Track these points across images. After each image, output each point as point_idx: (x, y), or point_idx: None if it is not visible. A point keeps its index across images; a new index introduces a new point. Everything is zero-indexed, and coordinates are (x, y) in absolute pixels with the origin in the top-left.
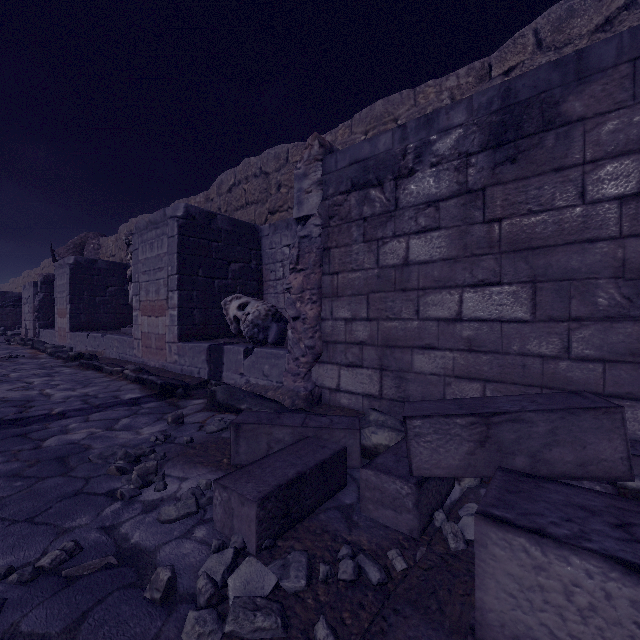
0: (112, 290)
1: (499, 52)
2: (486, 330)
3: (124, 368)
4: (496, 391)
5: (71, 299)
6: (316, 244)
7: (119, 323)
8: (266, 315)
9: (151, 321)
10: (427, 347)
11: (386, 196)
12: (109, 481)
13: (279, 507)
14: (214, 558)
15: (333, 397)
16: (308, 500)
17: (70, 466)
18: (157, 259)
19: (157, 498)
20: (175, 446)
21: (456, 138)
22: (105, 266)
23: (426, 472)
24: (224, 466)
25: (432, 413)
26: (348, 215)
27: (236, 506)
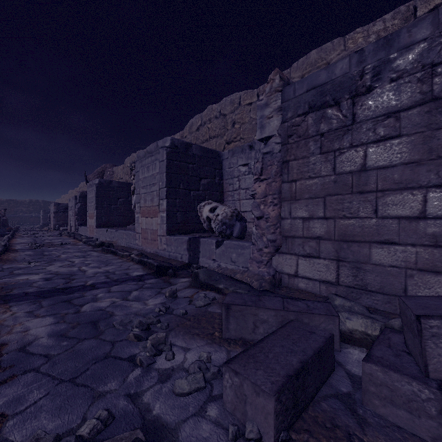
0: (121, 200)
1: None
2: None
3: (131, 253)
4: None
5: (97, 207)
6: (277, 158)
7: (125, 222)
8: (231, 216)
9: (148, 221)
10: (386, 242)
11: (343, 113)
12: (129, 346)
13: (290, 398)
14: None
15: (291, 281)
16: (310, 388)
17: (100, 330)
18: (152, 177)
19: (168, 367)
20: (174, 317)
21: (419, 52)
22: (117, 185)
23: None
24: (217, 339)
25: None
26: (305, 133)
27: (249, 394)
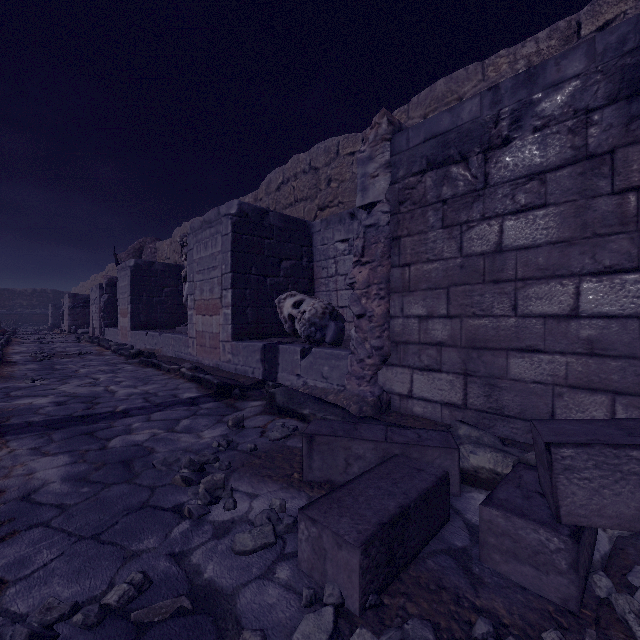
0: (168, 291)
1: (591, 6)
2: (616, 329)
3: (180, 366)
4: (632, 406)
5: (132, 299)
6: (384, 233)
7: (174, 322)
8: (323, 313)
9: (205, 320)
10: (528, 349)
11: (472, 172)
12: (175, 493)
13: (383, 552)
14: (310, 620)
15: (404, 404)
16: (412, 541)
17: (135, 471)
18: (211, 258)
19: (227, 519)
20: (239, 454)
21: (570, 92)
22: (161, 268)
23: (582, 520)
24: (296, 482)
25: (589, 440)
26: (423, 198)
27: (330, 547)
